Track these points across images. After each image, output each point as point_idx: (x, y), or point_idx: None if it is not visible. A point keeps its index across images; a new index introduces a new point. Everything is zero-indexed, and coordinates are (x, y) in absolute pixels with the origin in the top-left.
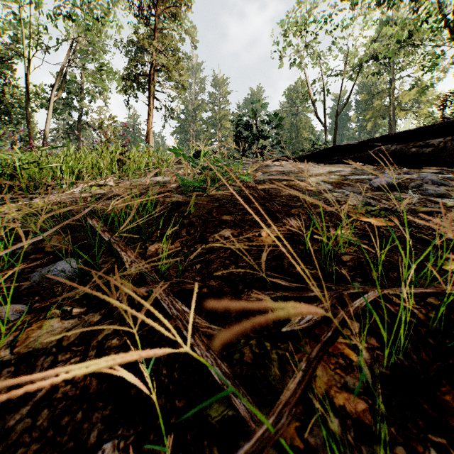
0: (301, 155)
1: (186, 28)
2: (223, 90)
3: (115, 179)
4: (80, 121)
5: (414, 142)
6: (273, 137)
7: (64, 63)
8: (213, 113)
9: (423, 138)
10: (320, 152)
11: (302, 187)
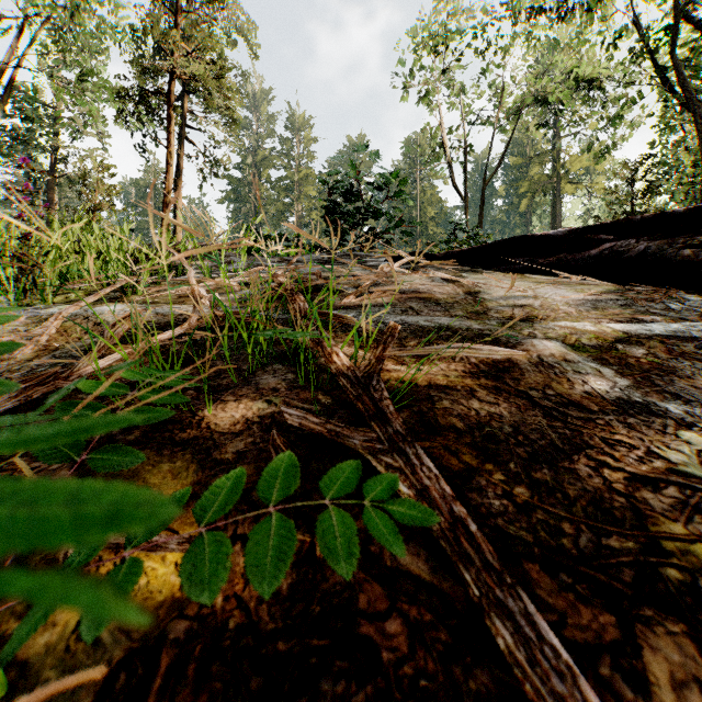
0: (450, 252)
1: (241, 27)
2: (305, 136)
3: (12, 304)
4: (53, 172)
5: (685, 237)
6: (390, 214)
7: (8, 61)
8: (288, 171)
9: (701, 229)
10: (487, 246)
11: (539, 385)
